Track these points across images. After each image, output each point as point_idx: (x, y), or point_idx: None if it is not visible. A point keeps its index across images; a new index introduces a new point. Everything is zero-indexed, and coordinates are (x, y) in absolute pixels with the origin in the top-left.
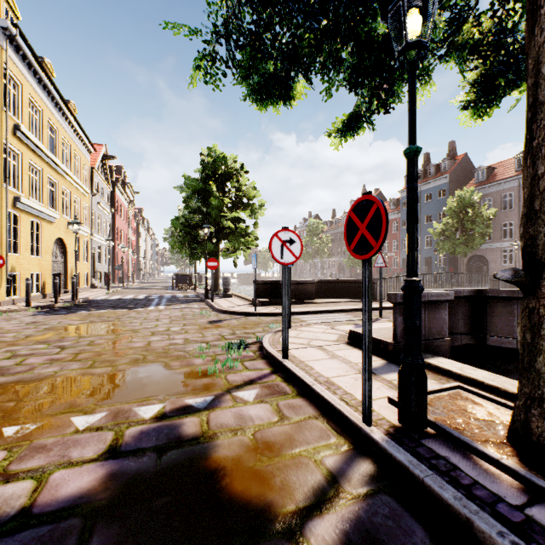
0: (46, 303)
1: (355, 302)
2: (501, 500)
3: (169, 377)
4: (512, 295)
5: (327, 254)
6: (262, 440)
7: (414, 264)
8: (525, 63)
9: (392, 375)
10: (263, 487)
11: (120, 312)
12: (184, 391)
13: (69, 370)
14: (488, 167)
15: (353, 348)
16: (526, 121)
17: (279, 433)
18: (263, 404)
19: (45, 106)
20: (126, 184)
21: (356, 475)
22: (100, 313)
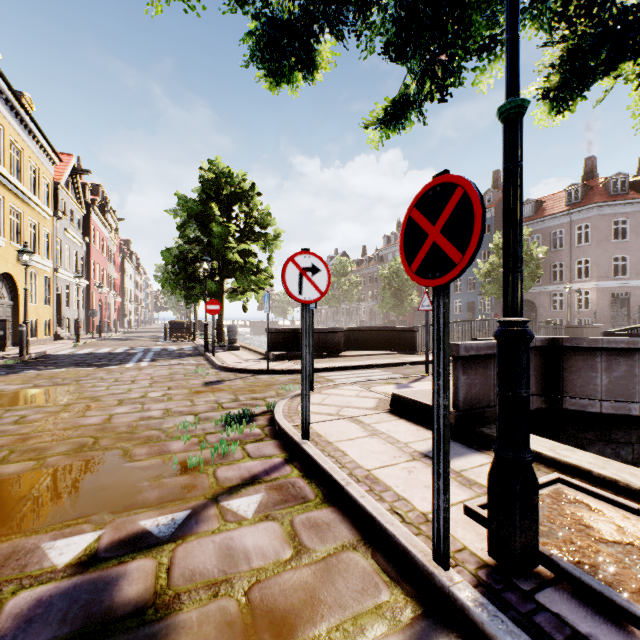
0: None
1: (393, 355)
2: None
3: (125, 476)
4: (595, 344)
5: (356, 298)
6: (262, 607)
7: (517, 294)
8: None
9: (459, 462)
10: None
11: (83, 372)
12: (142, 502)
13: None
14: (536, 200)
15: (399, 419)
16: None
17: (293, 586)
18: (269, 524)
19: None
20: (106, 208)
21: None
22: (53, 374)
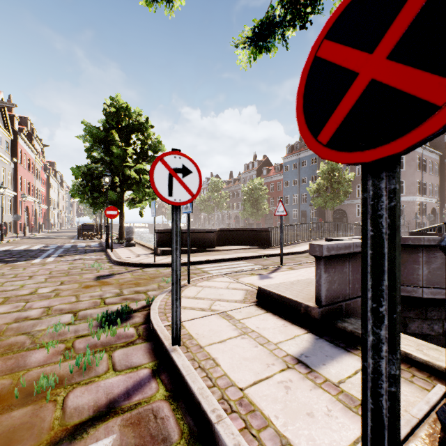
0: None
1: (253, 249)
2: None
3: None
4: (418, 242)
5: (226, 207)
6: None
7: None
8: None
9: (334, 369)
10: None
11: None
12: None
13: None
14: None
15: (266, 313)
16: None
17: None
18: None
19: None
20: (33, 135)
21: None
22: None
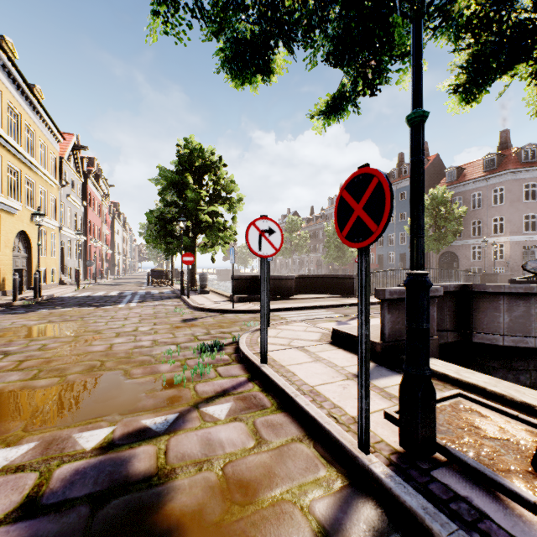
0: (3, 301)
1: (335, 298)
2: None
3: (127, 389)
4: (498, 290)
5: (306, 250)
6: (234, 477)
7: (420, 254)
8: None
9: (383, 381)
10: None
11: (86, 311)
12: (142, 407)
13: (5, 383)
14: (458, 167)
15: (338, 349)
16: None
17: (256, 464)
18: (237, 423)
19: (5, 88)
20: (100, 176)
21: (356, 529)
22: (62, 312)
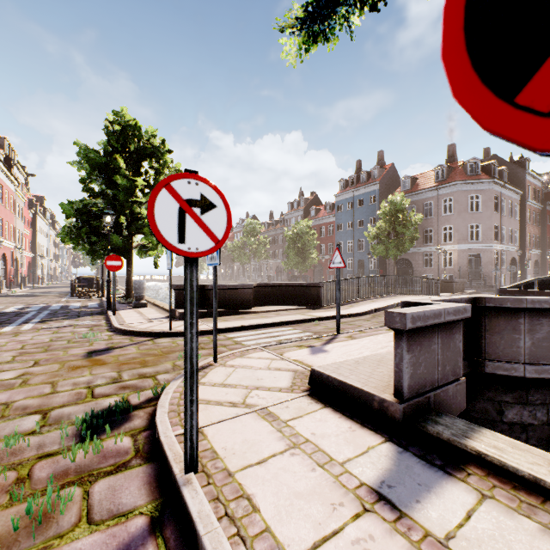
0: None
1: (300, 310)
2: None
3: None
4: (519, 305)
5: (265, 255)
6: None
7: None
8: None
9: (434, 511)
10: None
11: None
12: None
13: None
14: (412, 177)
15: (323, 408)
16: None
17: None
18: None
19: None
20: (12, 161)
21: None
22: None
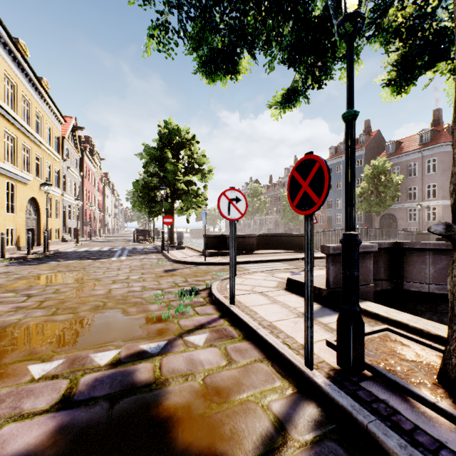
0: (19, 255)
1: (290, 253)
2: (444, 446)
3: (126, 323)
4: (424, 246)
5: (265, 212)
6: (212, 385)
7: (352, 219)
8: (454, 34)
9: (327, 319)
10: (213, 437)
11: (86, 263)
12: (139, 336)
13: (32, 318)
14: (396, 141)
15: (291, 294)
16: (455, 87)
17: (228, 377)
18: (212, 348)
19: (19, 81)
20: (93, 152)
21: (302, 420)
22: (67, 264)
